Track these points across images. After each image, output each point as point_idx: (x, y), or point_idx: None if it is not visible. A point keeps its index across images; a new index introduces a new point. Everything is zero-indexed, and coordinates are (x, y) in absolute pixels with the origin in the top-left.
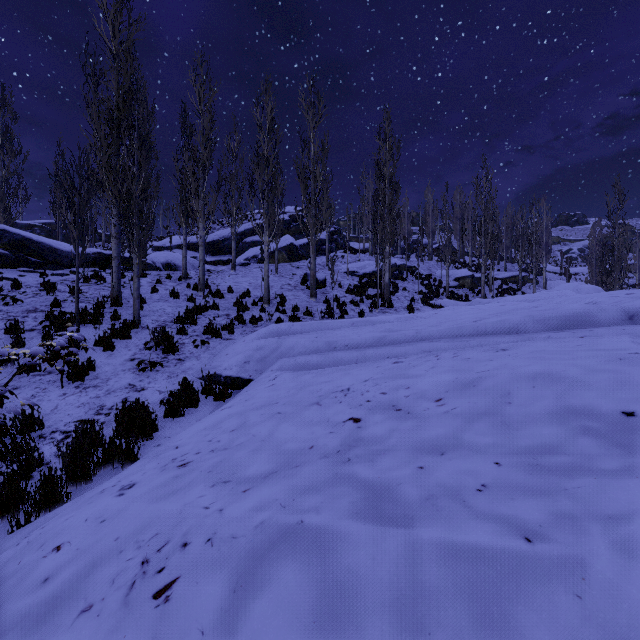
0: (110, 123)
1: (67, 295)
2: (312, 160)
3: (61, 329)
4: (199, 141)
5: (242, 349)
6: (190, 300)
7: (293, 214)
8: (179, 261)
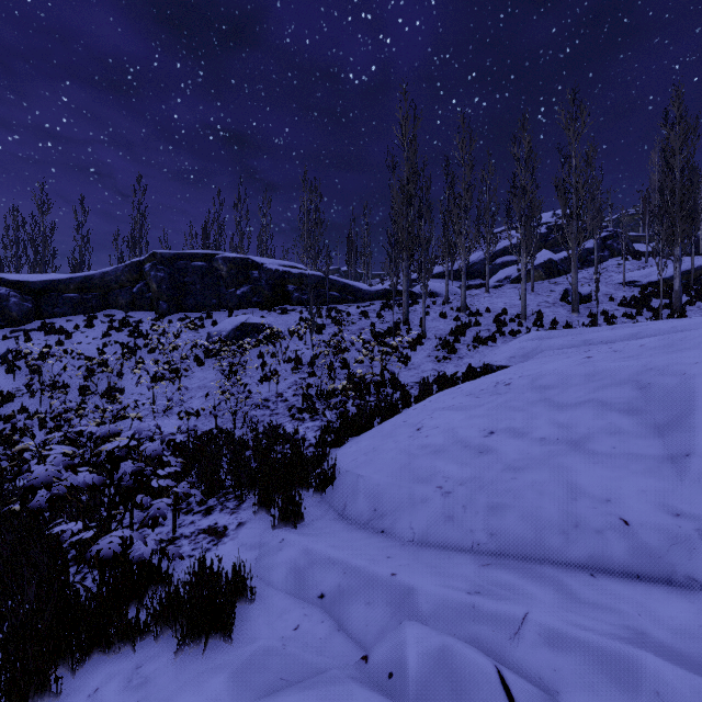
0: (402, 196)
1: (375, 319)
2: (573, 173)
3: (384, 338)
4: (462, 188)
5: (507, 350)
6: (456, 319)
7: (551, 225)
8: (439, 289)
